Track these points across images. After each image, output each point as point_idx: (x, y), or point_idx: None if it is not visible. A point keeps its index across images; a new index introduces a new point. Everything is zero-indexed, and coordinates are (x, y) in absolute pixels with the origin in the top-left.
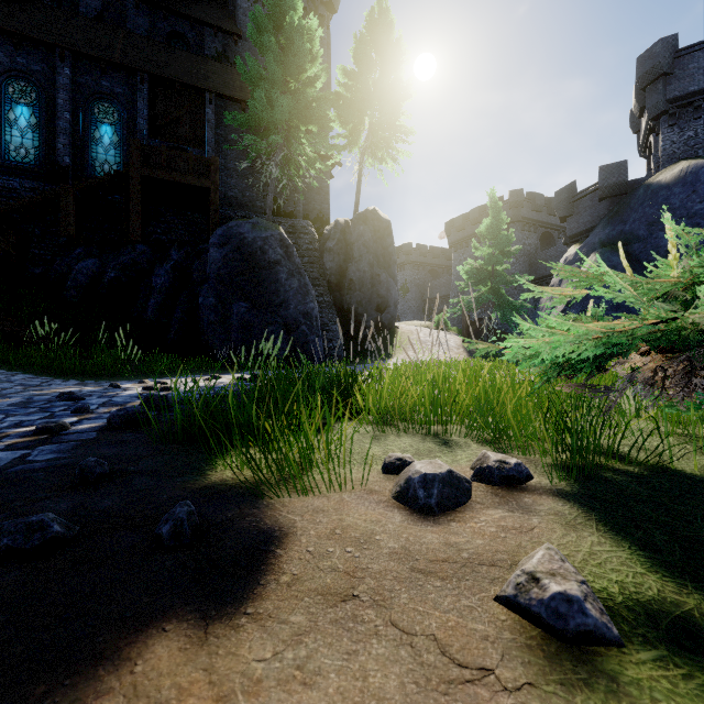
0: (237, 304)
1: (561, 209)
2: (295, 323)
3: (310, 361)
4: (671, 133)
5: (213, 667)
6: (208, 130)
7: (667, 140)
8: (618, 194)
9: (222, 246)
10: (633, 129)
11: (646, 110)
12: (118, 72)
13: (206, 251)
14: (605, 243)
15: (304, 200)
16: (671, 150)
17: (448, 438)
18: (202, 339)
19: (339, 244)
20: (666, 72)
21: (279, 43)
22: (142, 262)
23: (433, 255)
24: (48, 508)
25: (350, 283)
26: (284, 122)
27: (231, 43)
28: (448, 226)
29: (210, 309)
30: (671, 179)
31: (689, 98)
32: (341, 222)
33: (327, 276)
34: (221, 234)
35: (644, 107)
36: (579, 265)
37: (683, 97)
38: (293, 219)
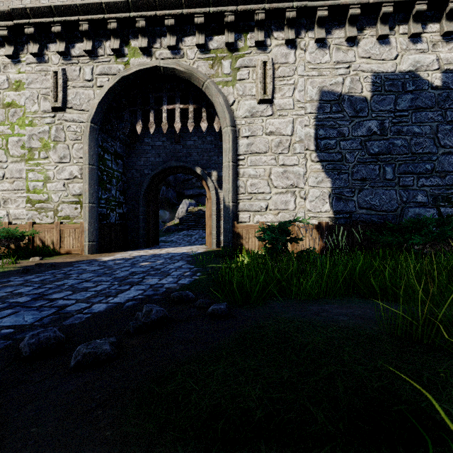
0: None
1: None
2: None
3: None
4: None
5: (58, 261)
6: None
7: None
8: None
9: None
10: None
11: None
12: None
13: None
14: None
15: None
16: None
17: None
18: None
19: None
20: None
21: None
22: None
23: None
24: (43, 268)
25: None
26: None
27: None
28: None
29: None
30: None
31: None
32: None
33: None
34: None
35: None
36: None
37: None
38: None
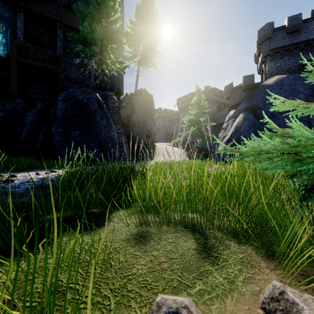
0: (73, 132)
1: (227, 94)
2: (104, 142)
3: (113, 161)
4: (271, 64)
5: None
6: (58, 42)
7: (269, 66)
8: (250, 88)
9: (65, 101)
10: (255, 62)
11: (261, 53)
12: (5, 4)
13: (56, 104)
14: (246, 109)
15: (110, 83)
16: (271, 71)
17: (204, 231)
18: (54, 150)
19: (127, 104)
20: (269, 37)
21: (97, 1)
22: (19, 108)
23: (171, 114)
24: None
25: (133, 123)
26: (99, 41)
27: (72, 1)
28: (178, 100)
29: (58, 134)
30: (272, 83)
31: (278, 49)
32: (129, 94)
33: (121, 120)
34: (64, 95)
35: (260, 52)
36: (235, 119)
37: (276, 48)
38: (104, 91)
